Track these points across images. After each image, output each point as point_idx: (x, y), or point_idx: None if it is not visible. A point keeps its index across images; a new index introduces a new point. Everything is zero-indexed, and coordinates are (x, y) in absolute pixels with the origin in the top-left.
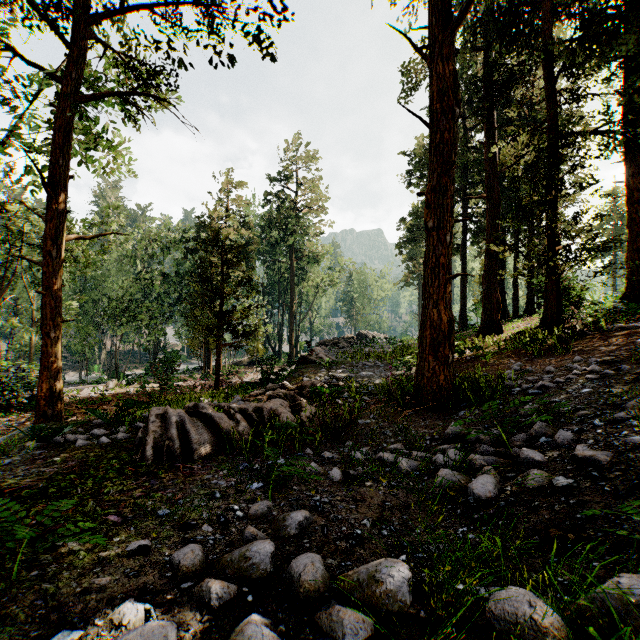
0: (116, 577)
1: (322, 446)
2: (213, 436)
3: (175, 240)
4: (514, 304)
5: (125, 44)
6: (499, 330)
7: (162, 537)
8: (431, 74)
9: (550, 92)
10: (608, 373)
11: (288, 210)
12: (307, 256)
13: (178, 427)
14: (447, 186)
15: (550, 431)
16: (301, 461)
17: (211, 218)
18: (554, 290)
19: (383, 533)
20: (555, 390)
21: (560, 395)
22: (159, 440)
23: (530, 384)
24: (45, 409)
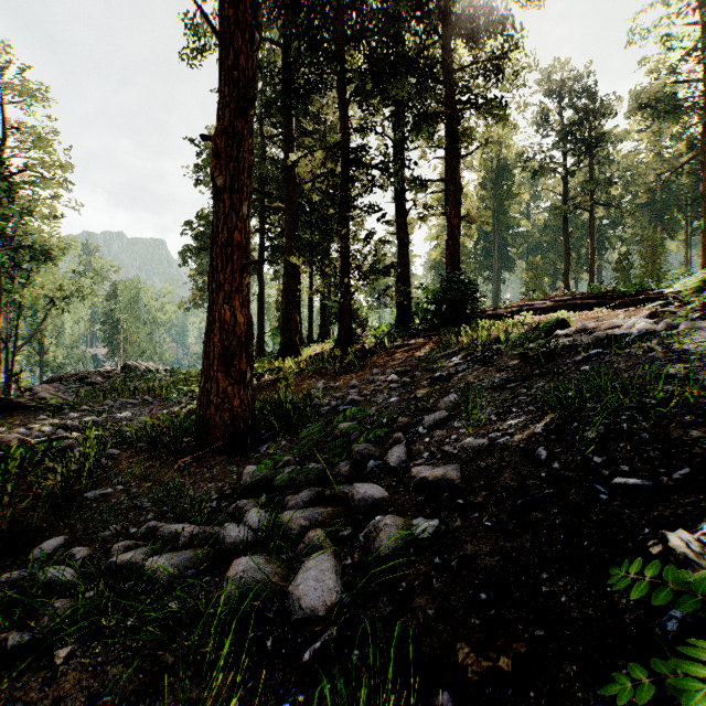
0: None
1: None
2: None
3: None
4: (309, 330)
5: None
6: (298, 353)
7: None
8: None
9: (344, 114)
10: (407, 381)
11: None
12: (32, 249)
13: None
14: (244, 134)
15: (378, 451)
16: None
17: None
18: (348, 309)
19: None
20: (365, 403)
21: (371, 408)
22: None
23: (339, 401)
24: None
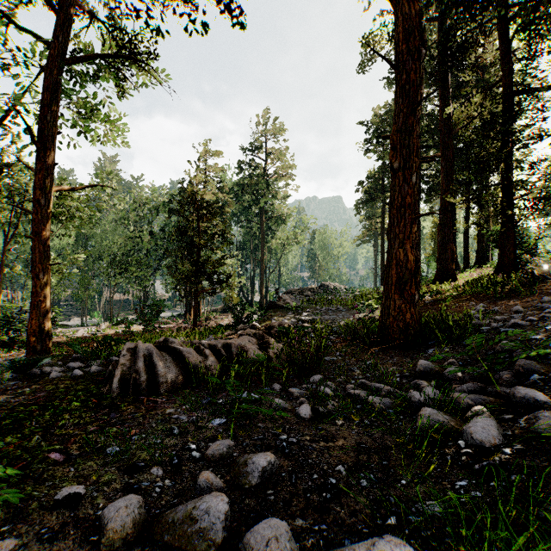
0: (25, 540)
1: (289, 382)
2: (181, 370)
3: (161, 203)
4: (465, 256)
5: (110, 14)
6: (453, 278)
7: (102, 482)
8: (397, 17)
9: (505, 51)
10: None
11: (259, 176)
12: (276, 217)
13: (145, 360)
14: (413, 126)
15: (541, 368)
16: (267, 396)
17: (192, 183)
18: (511, 237)
19: (362, 483)
20: (530, 328)
21: (537, 332)
22: (127, 373)
23: (500, 323)
24: (34, 344)
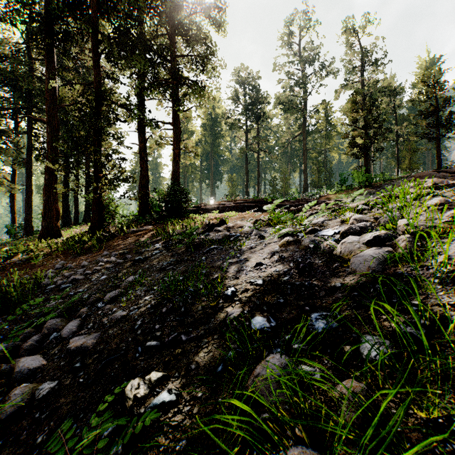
0: None
1: None
2: None
3: None
4: (75, 215)
5: None
6: (58, 235)
7: None
8: None
9: (96, 63)
10: (120, 262)
11: None
12: None
13: None
14: None
15: (62, 325)
16: None
17: None
18: (97, 205)
19: None
20: (83, 281)
21: (85, 285)
22: None
23: (65, 279)
24: None
